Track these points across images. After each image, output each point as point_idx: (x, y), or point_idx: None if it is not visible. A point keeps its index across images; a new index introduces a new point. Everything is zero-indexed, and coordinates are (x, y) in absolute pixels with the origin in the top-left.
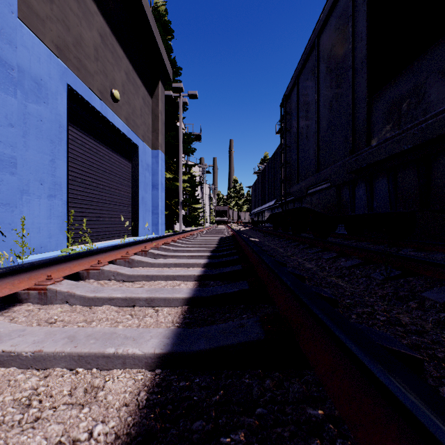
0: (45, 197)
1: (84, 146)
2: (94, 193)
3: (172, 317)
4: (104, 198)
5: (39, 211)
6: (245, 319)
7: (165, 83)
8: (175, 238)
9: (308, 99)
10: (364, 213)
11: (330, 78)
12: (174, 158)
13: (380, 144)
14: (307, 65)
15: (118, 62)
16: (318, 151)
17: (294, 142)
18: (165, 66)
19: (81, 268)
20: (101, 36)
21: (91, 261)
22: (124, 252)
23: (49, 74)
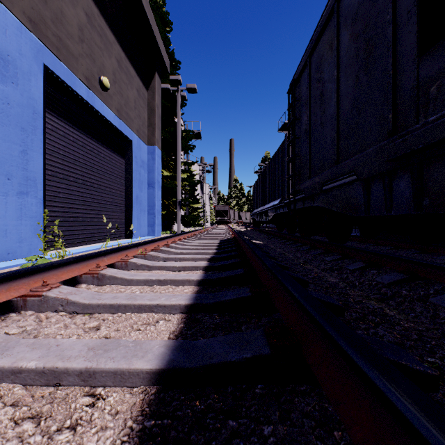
0: (14, 194)
1: (67, 138)
2: (79, 191)
3: (117, 430)
4: (92, 196)
5: (6, 211)
6: (269, 444)
7: (162, 76)
8: (169, 242)
9: (323, 79)
10: (408, 213)
11: (356, 46)
12: (173, 155)
13: (444, 116)
14: (322, 39)
15: (108, 48)
16: (338, 139)
17: (305, 132)
18: (162, 56)
19: (10, 295)
20: (88, 16)
21: (34, 281)
22: (95, 263)
23: (18, 49)
